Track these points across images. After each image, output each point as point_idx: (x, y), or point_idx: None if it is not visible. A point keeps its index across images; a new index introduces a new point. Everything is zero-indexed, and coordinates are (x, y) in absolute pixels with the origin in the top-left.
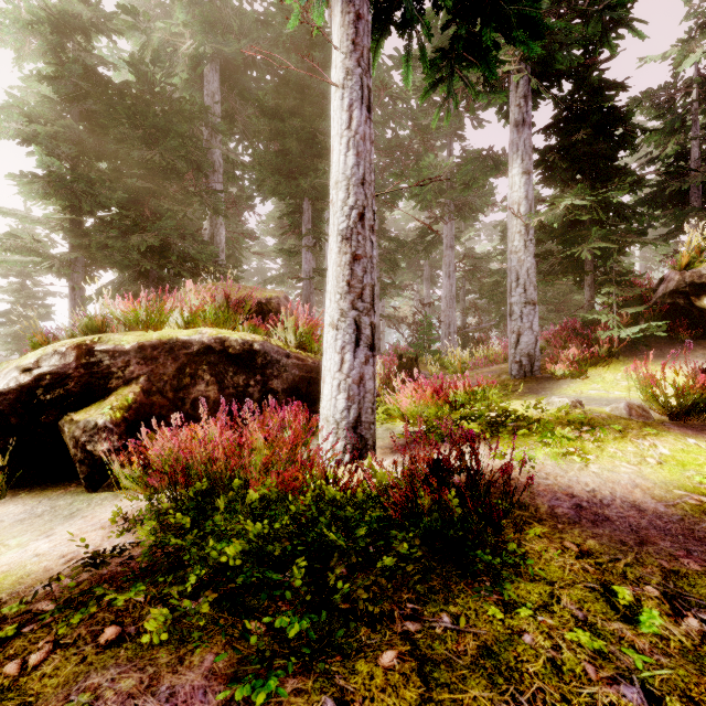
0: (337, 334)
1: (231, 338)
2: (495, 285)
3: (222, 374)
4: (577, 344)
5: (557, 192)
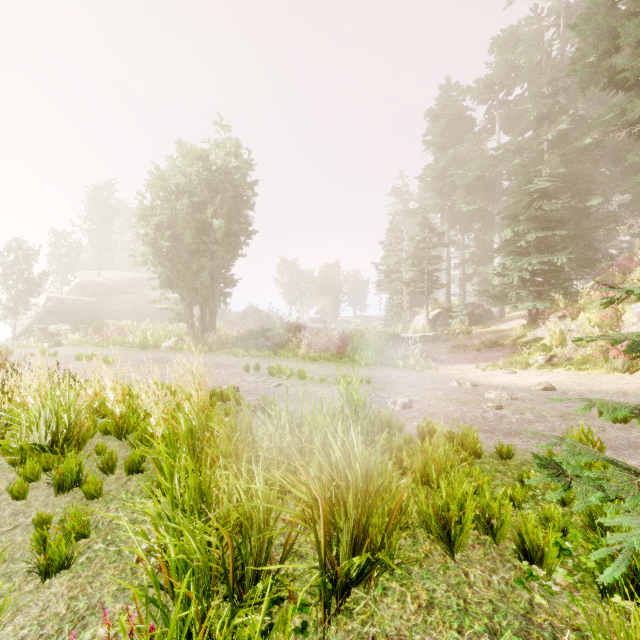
0: None
1: None
2: None
3: None
4: None
5: None
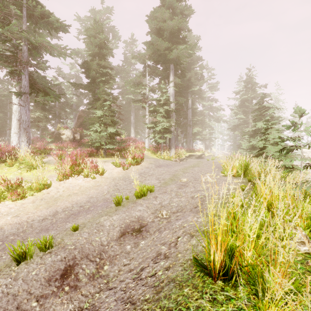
0: (17, 135)
1: None
2: None
3: None
4: (40, 142)
5: (34, 109)
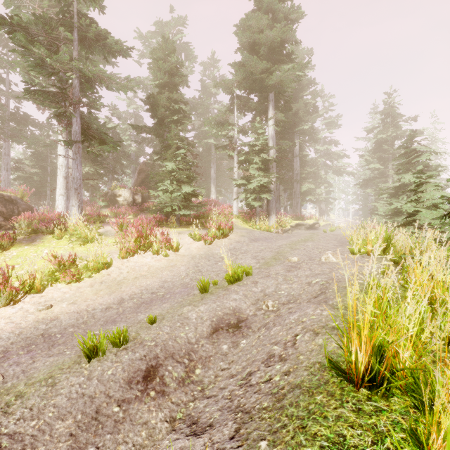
0: (64, 197)
1: (4, 193)
2: (25, 177)
3: (5, 205)
4: (90, 206)
5: (82, 162)
